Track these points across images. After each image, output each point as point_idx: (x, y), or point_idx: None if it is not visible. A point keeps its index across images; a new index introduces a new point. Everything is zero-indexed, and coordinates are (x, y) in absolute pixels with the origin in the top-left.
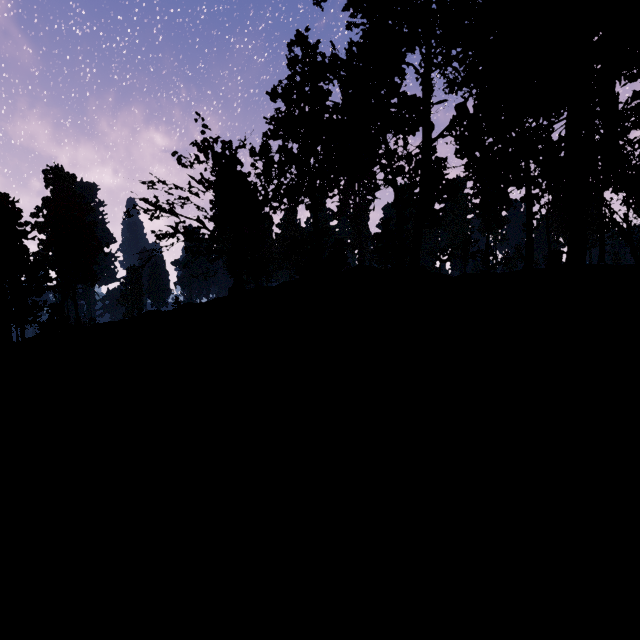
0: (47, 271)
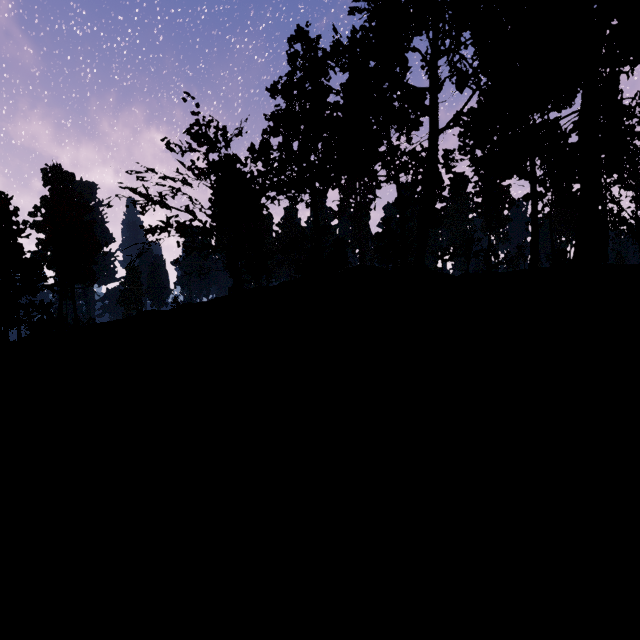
0: (41, 270)
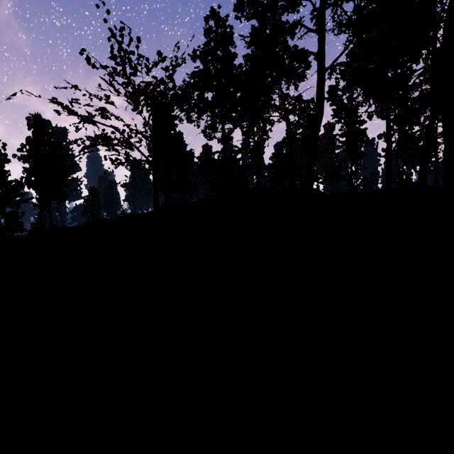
0: (18, 188)
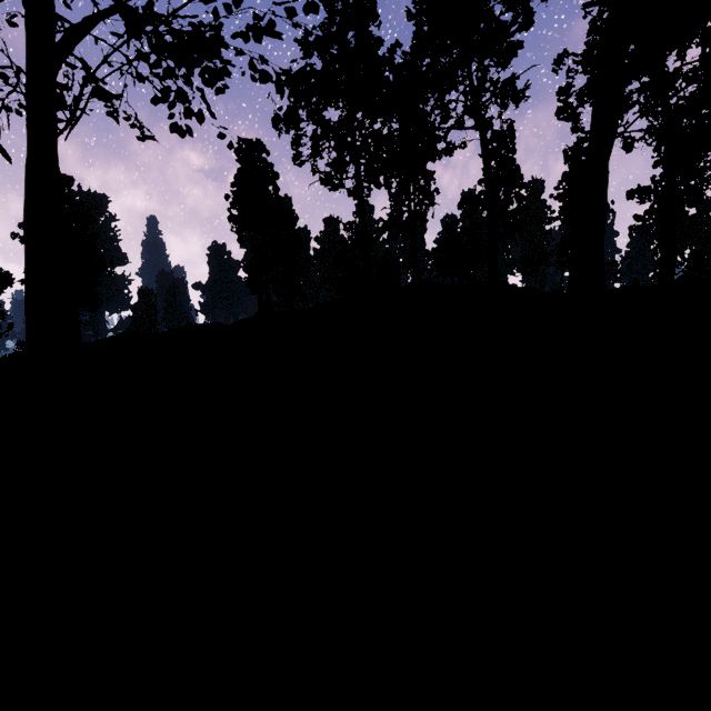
0: None
